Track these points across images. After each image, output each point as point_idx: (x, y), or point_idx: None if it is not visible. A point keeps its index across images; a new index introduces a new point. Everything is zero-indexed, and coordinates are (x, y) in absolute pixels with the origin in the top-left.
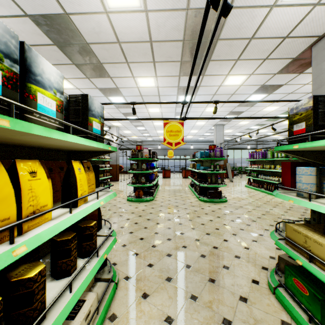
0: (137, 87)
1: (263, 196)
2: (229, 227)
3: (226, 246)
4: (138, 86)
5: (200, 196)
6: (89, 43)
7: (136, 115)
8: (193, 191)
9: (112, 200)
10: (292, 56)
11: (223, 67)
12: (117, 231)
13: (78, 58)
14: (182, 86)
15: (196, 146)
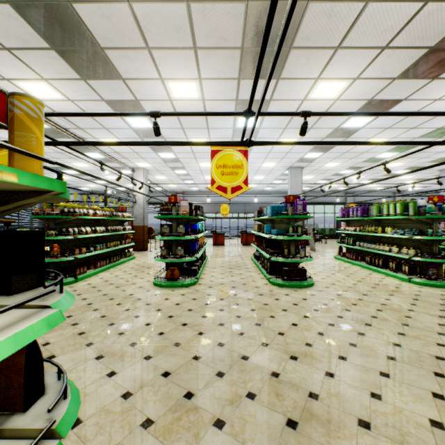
0: (170, 100)
1: (366, 274)
2: (330, 340)
3: (334, 390)
4: (172, 97)
5: (272, 277)
6: (71, 1)
7: (172, 149)
8: (260, 267)
9: (130, 284)
10: (429, 43)
11: (312, 63)
12: (121, 355)
13: (58, 36)
14: (243, 98)
15: (261, 199)
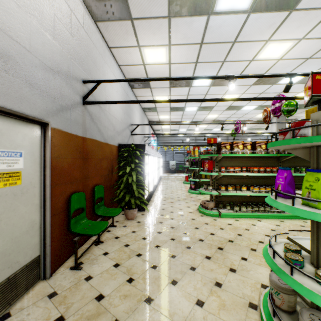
0: None
1: None
2: None
3: None
4: None
5: None
6: None
7: None
8: None
9: None
10: None
11: None
12: None
13: (309, 107)
14: None
15: None
